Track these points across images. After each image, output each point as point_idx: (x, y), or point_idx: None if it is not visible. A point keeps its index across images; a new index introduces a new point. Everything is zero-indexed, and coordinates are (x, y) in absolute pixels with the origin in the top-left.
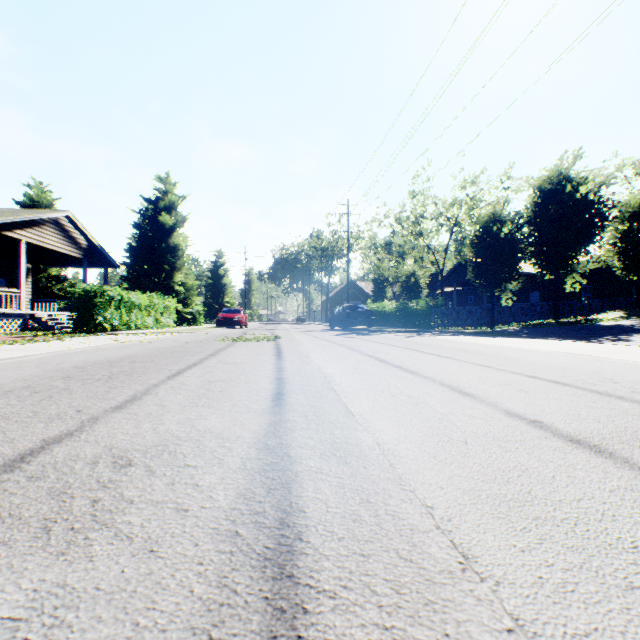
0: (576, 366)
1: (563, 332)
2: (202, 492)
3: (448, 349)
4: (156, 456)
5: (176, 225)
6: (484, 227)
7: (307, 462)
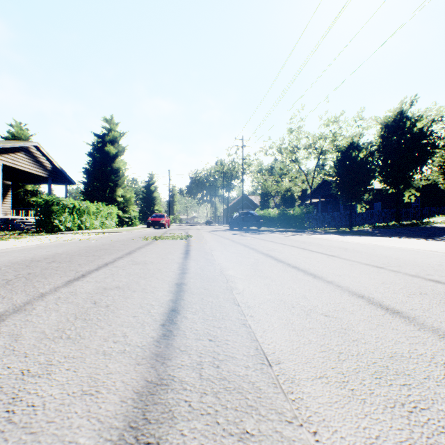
0: None
1: (408, 232)
2: None
3: (329, 247)
4: None
5: (118, 153)
6: (344, 153)
7: None
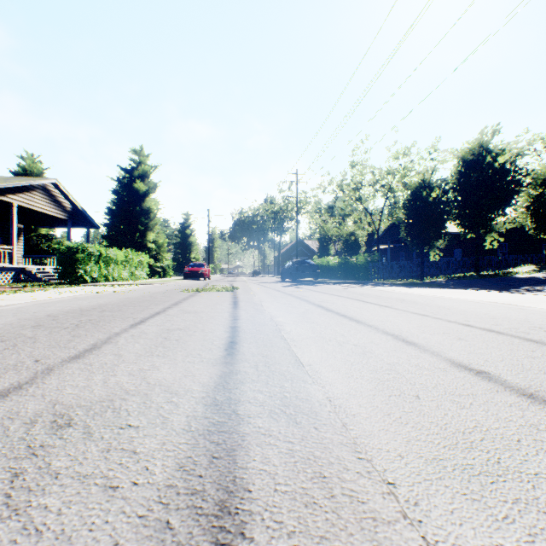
0: (505, 315)
1: (485, 283)
2: (138, 462)
3: (386, 299)
4: (99, 414)
5: (149, 191)
6: (415, 192)
7: (255, 422)
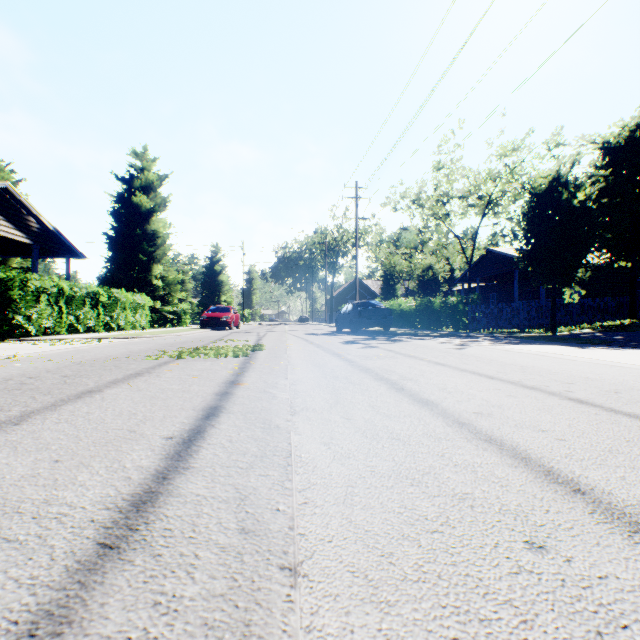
0: None
1: None
2: None
3: None
4: None
5: (154, 208)
6: (543, 196)
7: None
